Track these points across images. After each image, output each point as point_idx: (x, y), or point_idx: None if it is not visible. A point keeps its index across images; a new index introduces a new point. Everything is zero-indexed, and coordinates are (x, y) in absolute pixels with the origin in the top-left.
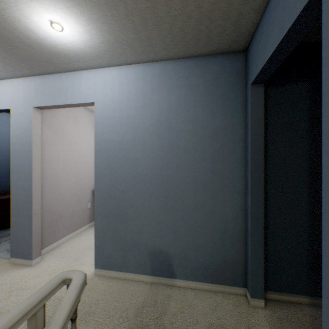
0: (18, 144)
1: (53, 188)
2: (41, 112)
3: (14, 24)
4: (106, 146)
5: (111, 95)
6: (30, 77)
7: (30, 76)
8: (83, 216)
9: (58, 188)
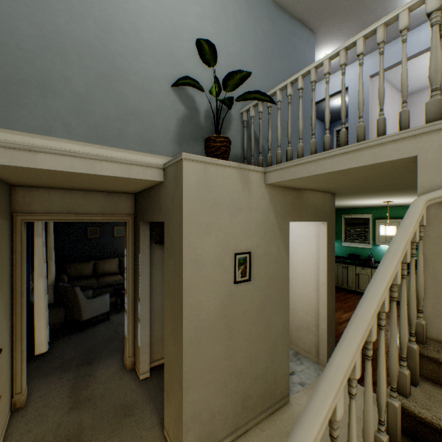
0: (354, 108)
1: None
2: (371, 81)
3: (395, 6)
4: None
5: None
6: (365, 57)
7: (366, 55)
8: None
9: None
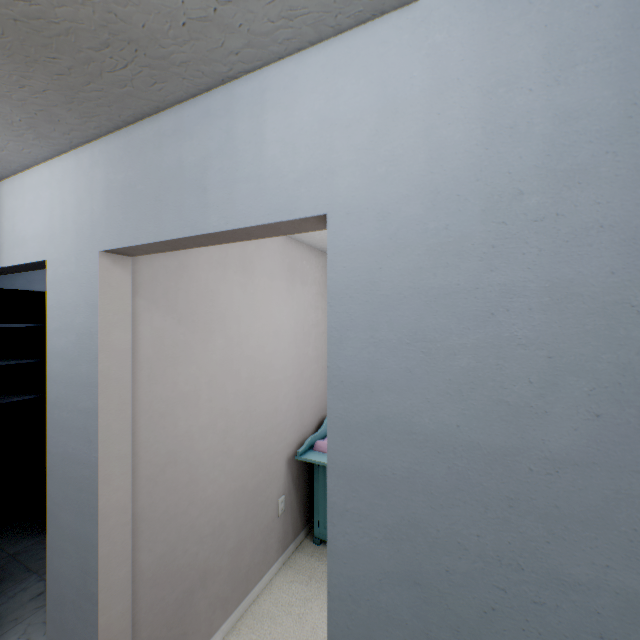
0: (63, 380)
1: (179, 499)
2: (131, 266)
3: None
4: (390, 458)
5: (426, 162)
6: (91, 145)
7: (90, 138)
8: (264, 544)
9: (194, 492)
